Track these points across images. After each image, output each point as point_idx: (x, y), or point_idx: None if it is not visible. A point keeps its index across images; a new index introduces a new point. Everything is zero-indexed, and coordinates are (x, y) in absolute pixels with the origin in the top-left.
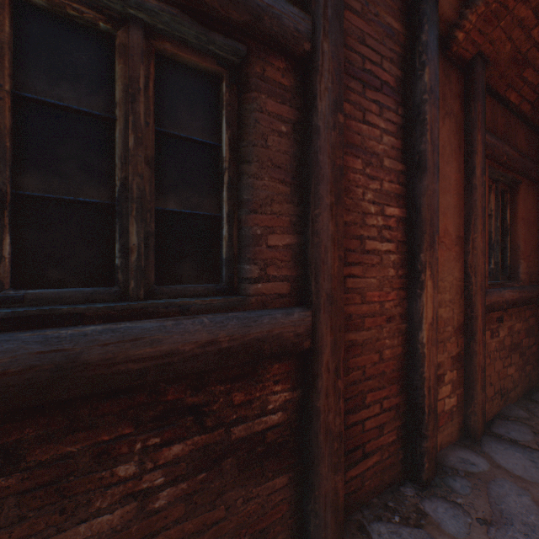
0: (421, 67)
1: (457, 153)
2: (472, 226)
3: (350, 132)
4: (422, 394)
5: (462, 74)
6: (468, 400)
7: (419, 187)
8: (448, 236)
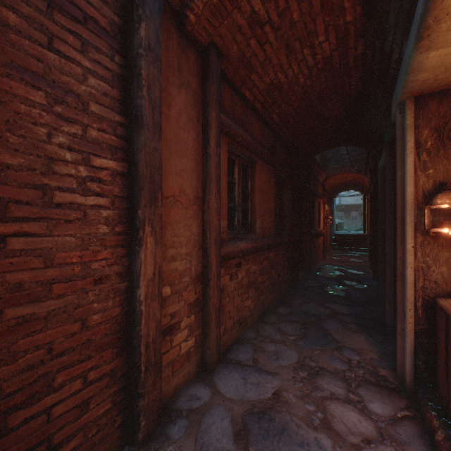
0: (138, 20)
1: (196, 124)
2: (208, 189)
3: (21, 52)
4: (139, 353)
5: (202, 57)
6: (206, 338)
7: (137, 142)
8: (186, 195)
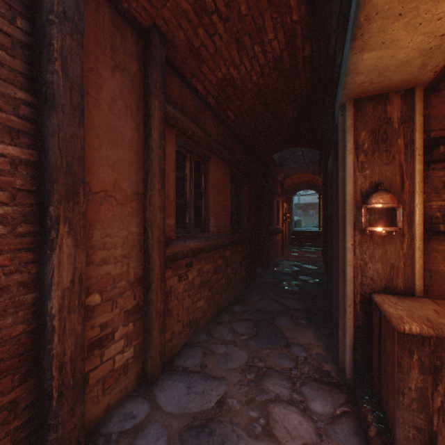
0: None
1: (136, 112)
2: (150, 184)
3: None
4: (50, 376)
5: (143, 40)
6: (147, 347)
7: (48, 125)
8: (121, 191)
